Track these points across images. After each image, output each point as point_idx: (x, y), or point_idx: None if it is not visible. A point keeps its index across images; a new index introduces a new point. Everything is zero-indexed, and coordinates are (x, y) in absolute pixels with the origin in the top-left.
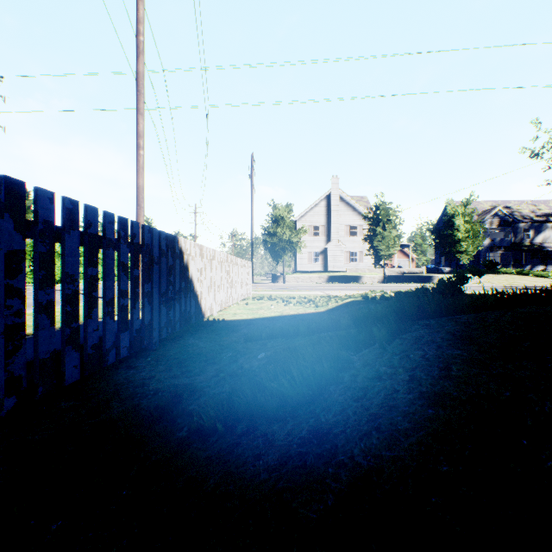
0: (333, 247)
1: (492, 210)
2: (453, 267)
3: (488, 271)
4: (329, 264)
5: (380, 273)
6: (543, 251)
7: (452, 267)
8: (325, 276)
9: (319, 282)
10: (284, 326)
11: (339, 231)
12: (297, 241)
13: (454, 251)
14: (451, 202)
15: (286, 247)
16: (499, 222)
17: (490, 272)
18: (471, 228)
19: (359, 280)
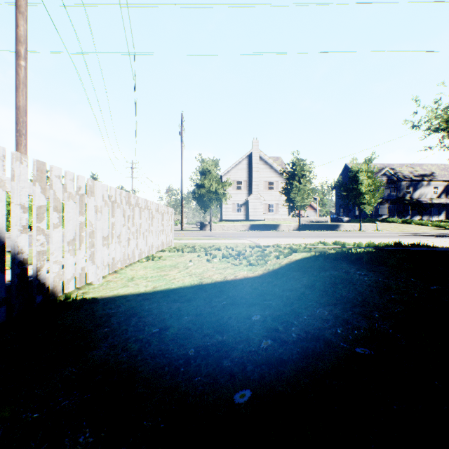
0: (253, 200)
1: (382, 171)
2: (350, 217)
3: (379, 220)
4: (250, 214)
5: (293, 222)
6: (420, 204)
7: (349, 217)
8: (248, 224)
9: (242, 229)
10: (196, 327)
11: (259, 186)
12: (223, 192)
13: (358, 202)
14: (348, 163)
15: (213, 197)
16: (387, 180)
17: (380, 221)
18: (372, 183)
19: (277, 228)
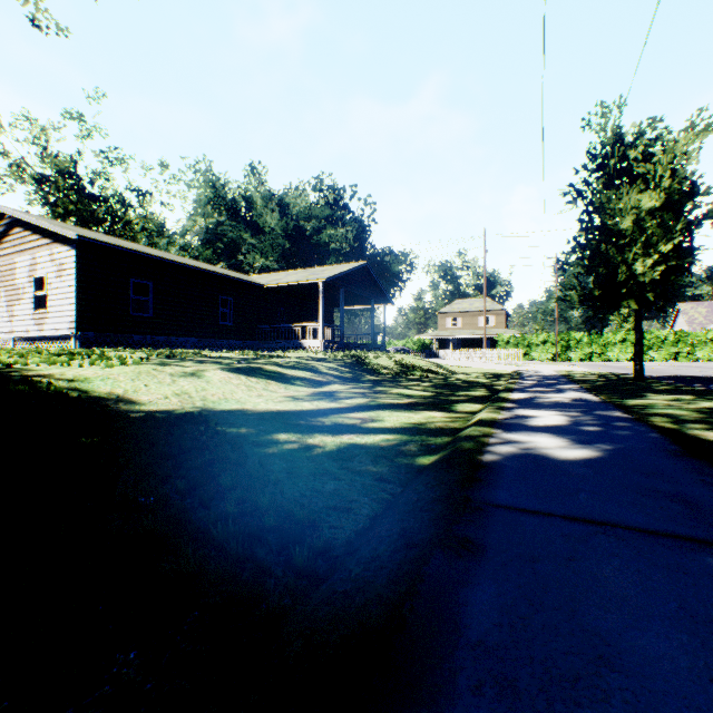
0: None
1: None
2: None
3: None
4: None
5: None
6: None
7: None
8: None
9: None
10: None
11: None
12: None
13: None
14: None
15: None
16: None
17: None
18: None
19: None
